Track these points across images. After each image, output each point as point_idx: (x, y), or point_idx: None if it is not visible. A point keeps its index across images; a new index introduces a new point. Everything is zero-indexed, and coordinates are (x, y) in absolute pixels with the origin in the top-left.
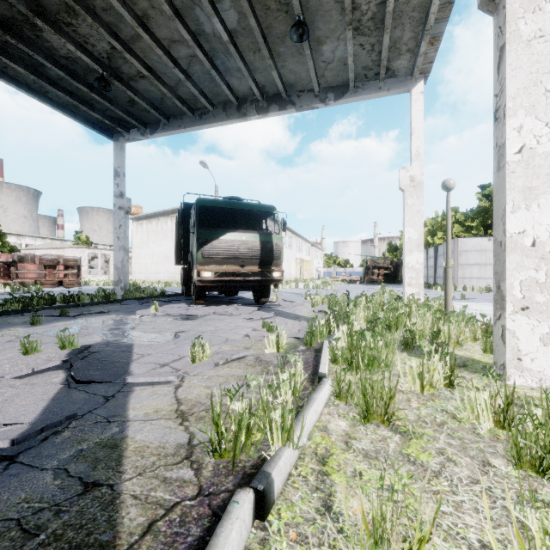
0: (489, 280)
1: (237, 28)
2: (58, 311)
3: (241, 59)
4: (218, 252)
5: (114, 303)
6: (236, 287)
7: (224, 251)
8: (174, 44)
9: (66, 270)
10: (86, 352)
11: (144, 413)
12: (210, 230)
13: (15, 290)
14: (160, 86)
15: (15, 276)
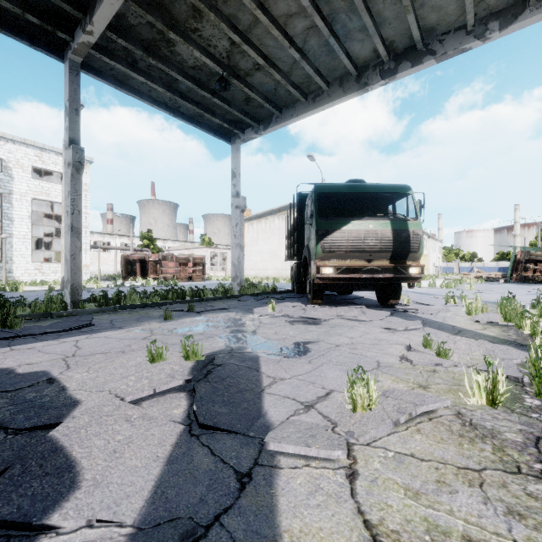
0: None
1: None
2: (186, 305)
3: (367, 12)
4: (340, 244)
5: (232, 299)
6: (358, 285)
7: (348, 243)
8: (290, 19)
9: (194, 267)
10: (210, 364)
11: None
12: (330, 220)
13: (160, 283)
14: (274, 74)
15: (160, 272)
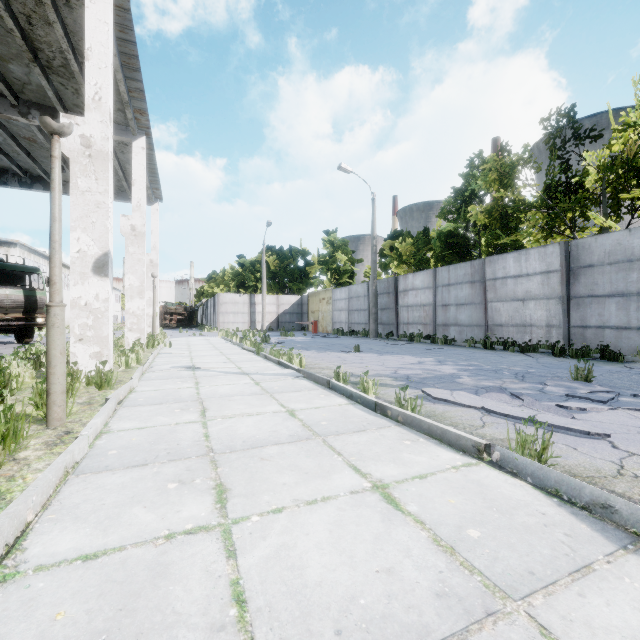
0: (240, 324)
1: (2, 142)
2: None
3: (4, 156)
4: None
5: None
6: None
7: None
8: None
9: None
10: None
11: None
12: None
13: None
14: None
15: None
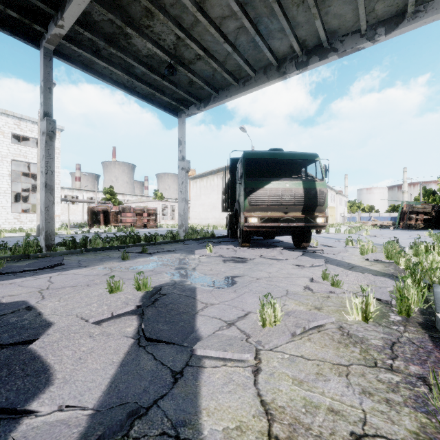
0: None
1: None
2: (141, 248)
3: (284, 17)
4: (263, 199)
5: (178, 243)
6: (277, 232)
7: (269, 198)
8: (224, 20)
9: (148, 216)
10: (157, 294)
11: (223, 430)
12: (255, 180)
13: (119, 230)
14: (212, 63)
15: (120, 221)
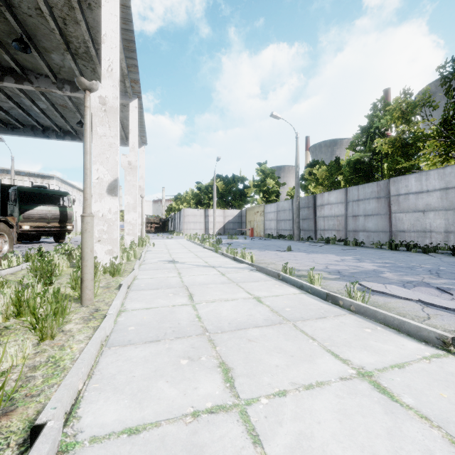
0: (198, 230)
1: (46, 109)
2: None
3: (47, 118)
4: (33, 216)
5: None
6: (43, 234)
7: (37, 215)
8: (1, 102)
9: None
10: None
11: None
12: (27, 204)
13: None
14: None
15: None
